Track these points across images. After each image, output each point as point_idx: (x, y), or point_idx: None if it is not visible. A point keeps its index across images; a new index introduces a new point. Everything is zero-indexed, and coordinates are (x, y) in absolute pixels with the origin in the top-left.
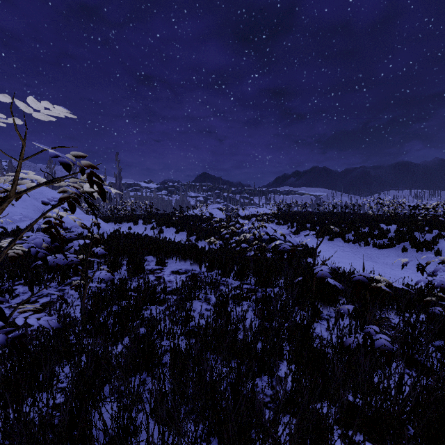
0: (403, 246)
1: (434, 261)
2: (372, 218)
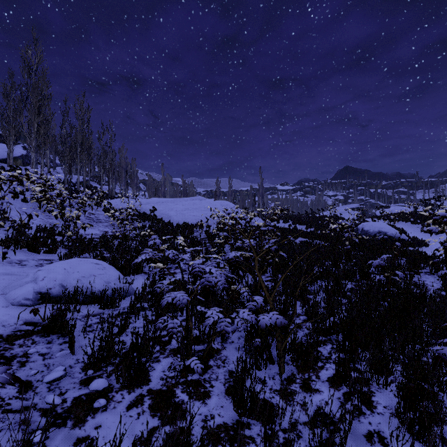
0: None
1: None
2: None
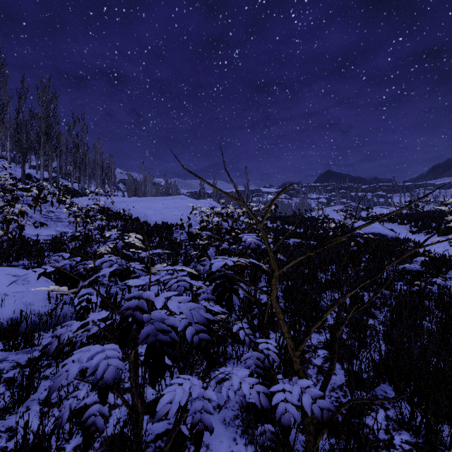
0: None
1: None
2: None
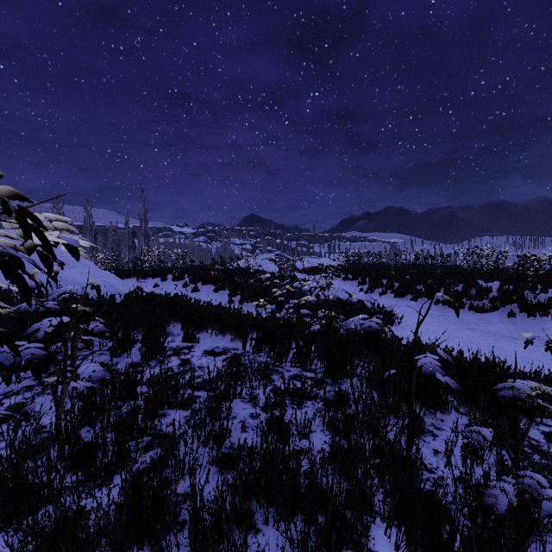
0: (510, 309)
1: (551, 330)
2: (466, 272)
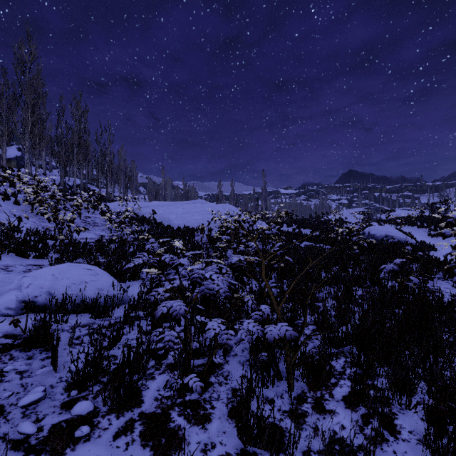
0: None
1: None
2: None
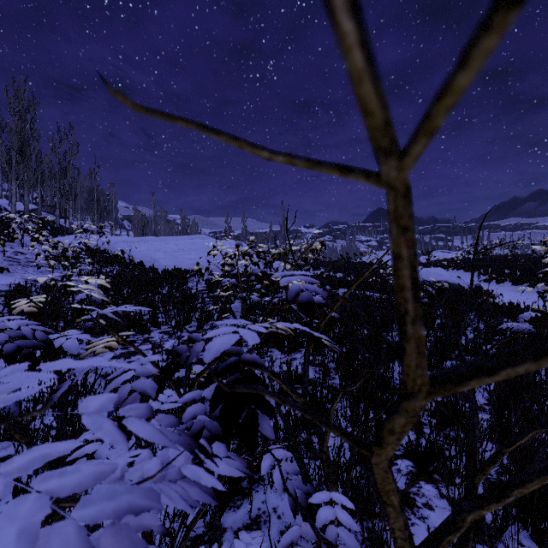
0: None
1: None
2: None
